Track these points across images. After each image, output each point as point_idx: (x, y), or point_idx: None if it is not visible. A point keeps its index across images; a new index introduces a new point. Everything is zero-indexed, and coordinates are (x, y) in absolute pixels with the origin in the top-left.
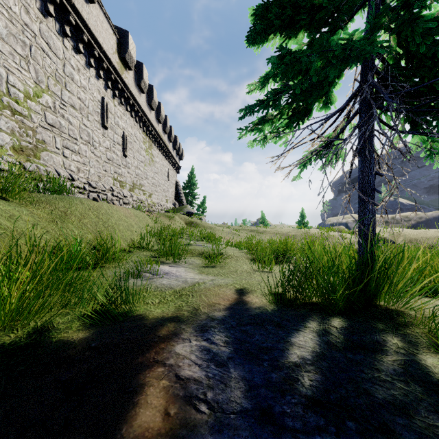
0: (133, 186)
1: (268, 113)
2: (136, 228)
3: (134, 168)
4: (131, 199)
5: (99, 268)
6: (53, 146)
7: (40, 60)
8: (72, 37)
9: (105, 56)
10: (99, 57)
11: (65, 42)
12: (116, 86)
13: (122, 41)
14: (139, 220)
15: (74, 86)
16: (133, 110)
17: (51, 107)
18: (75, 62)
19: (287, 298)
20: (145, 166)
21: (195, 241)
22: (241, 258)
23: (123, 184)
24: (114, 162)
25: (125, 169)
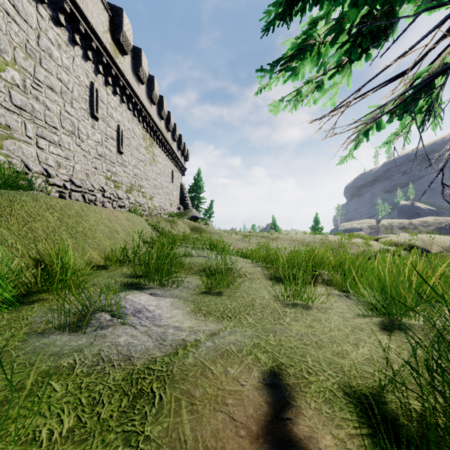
0: (130, 187)
1: (312, 33)
2: (122, 234)
3: (131, 167)
4: (127, 201)
5: (25, 303)
6: (23, 134)
7: (2, 24)
8: (50, 5)
9: (93, 34)
10: (86, 34)
11: (40, 8)
12: (109, 72)
13: (116, 20)
14: (133, 225)
15: (53, 64)
16: (130, 101)
17: (20, 85)
18: (55, 36)
19: (408, 434)
20: (145, 165)
21: (197, 251)
22: (256, 276)
23: (119, 184)
24: (107, 159)
25: (121, 168)
